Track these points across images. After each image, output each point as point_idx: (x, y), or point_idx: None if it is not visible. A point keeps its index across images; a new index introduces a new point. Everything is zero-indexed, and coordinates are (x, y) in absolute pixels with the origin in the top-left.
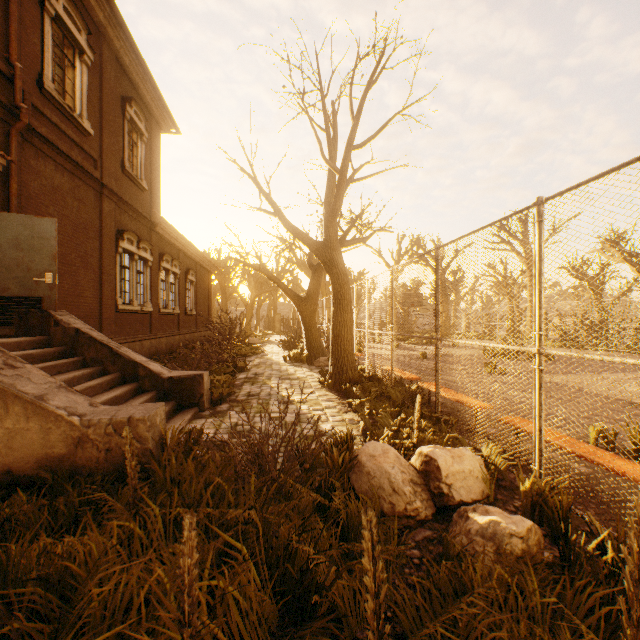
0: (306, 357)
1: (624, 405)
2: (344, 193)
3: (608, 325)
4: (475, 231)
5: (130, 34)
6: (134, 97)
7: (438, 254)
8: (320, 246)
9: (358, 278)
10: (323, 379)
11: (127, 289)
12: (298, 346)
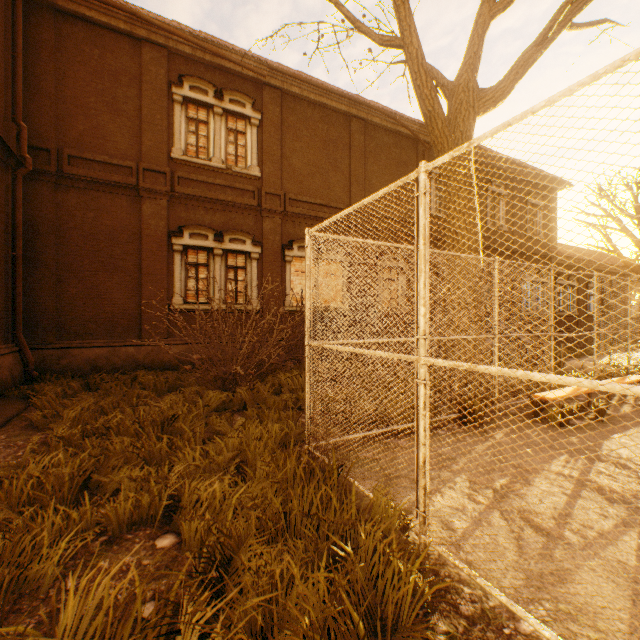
0: None
1: None
2: None
3: None
4: None
5: (526, 167)
6: (533, 188)
7: None
8: None
9: None
10: None
11: (528, 302)
12: None
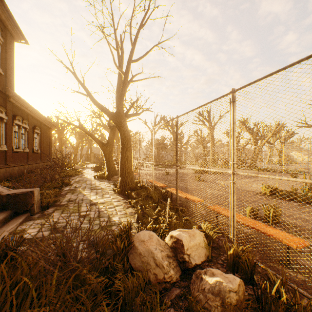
0: (107, 176)
1: (254, 194)
2: (127, 87)
3: (241, 158)
4: (198, 107)
5: None
6: None
7: (177, 120)
8: (114, 115)
9: (135, 135)
10: (115, 188)
11: None
12: (103, 170)
